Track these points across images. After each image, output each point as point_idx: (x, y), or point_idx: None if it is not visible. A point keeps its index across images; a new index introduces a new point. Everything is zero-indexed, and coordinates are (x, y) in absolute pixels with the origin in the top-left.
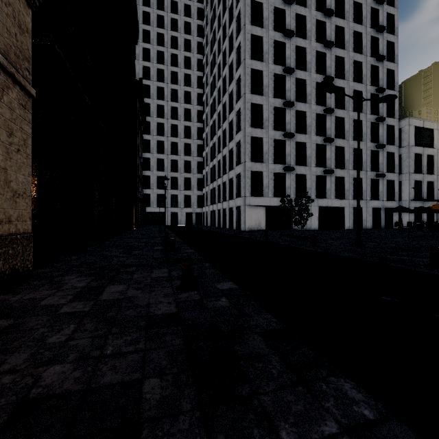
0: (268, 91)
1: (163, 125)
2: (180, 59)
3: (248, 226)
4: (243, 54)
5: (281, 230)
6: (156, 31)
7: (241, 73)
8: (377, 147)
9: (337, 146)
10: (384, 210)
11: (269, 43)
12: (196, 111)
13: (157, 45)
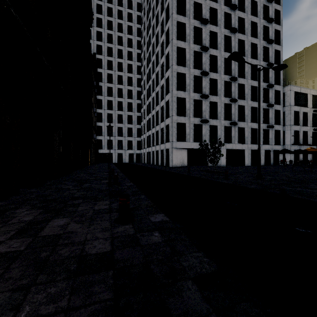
0: (189, 64)
1: (112, 89)
2: (124, 40)
3: (175, 164)
4: (171, 36)
5: (199, 166)
6: (107, 19)
7: (170, 50)
8: (268, 106)
9: (239, 105)
10: (273, 152)
11: (190, 28)
12: (136, 79)
13: (107, 29)
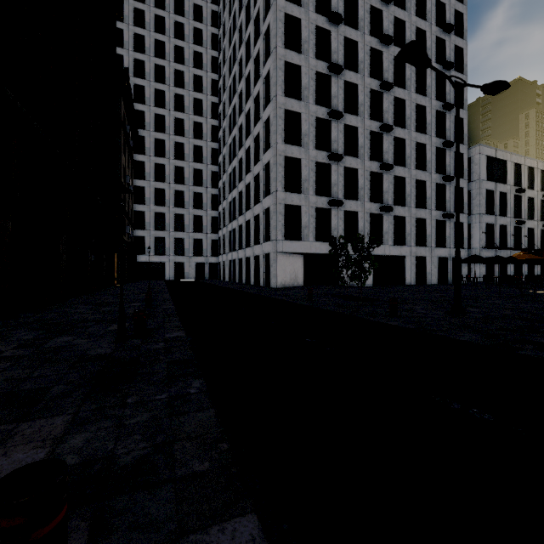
0: (308, 95)
1: (164, 143)
2: (187, 54)
3: (281, 282)
4: (274, 40)
5: (325, 286)
6: (154, 12)
7: (271, 67)
8: (444, 179)
9: (396, 176)
10: (452, 261)
11: (310, 29)
12: (210, 126)
13: (155, 32)
